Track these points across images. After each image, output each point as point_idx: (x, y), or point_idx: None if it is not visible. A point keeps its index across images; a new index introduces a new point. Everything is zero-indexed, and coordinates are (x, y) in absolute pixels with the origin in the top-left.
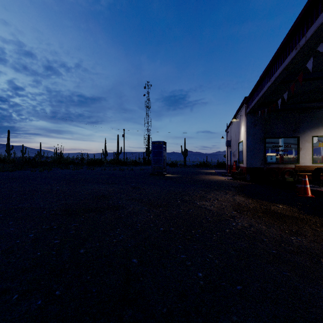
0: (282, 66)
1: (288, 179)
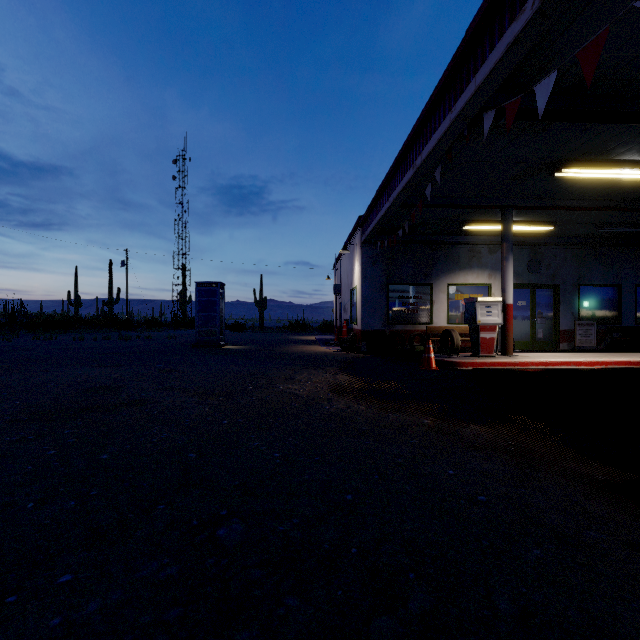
0: (400, 185)
1: (418, 347)
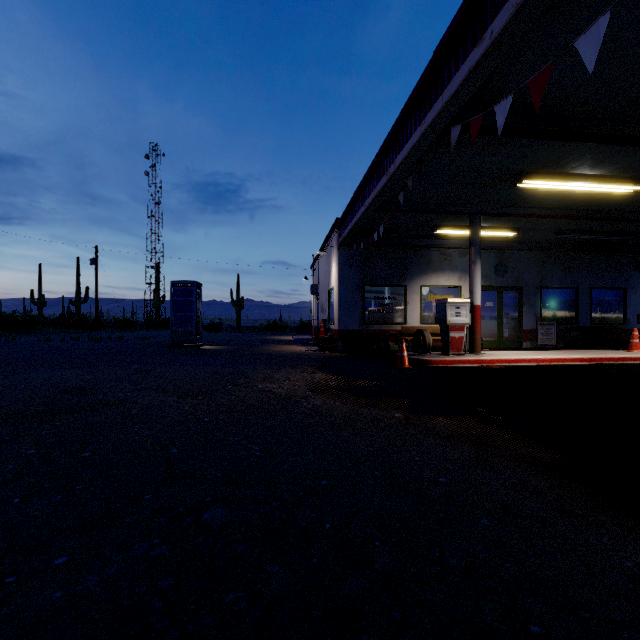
0: (375, 190)
1: (393, 347)
